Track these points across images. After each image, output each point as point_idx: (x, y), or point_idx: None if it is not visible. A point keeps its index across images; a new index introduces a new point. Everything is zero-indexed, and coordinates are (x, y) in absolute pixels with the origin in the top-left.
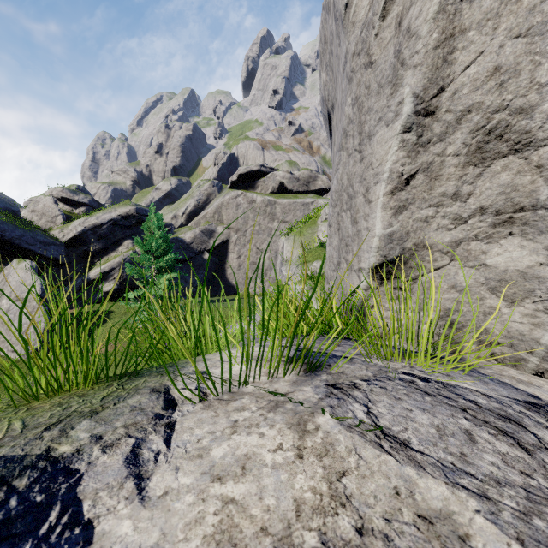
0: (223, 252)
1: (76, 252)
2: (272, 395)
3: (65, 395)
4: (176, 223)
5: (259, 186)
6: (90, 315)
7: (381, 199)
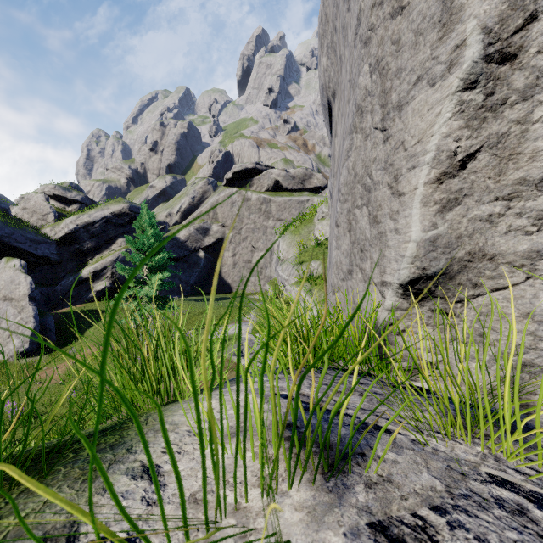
0: (218, 250)
1: (68, 250)
2: None
3: None
4: (171, 220)
5: (255, 184)
6: None
7: (421, 189)
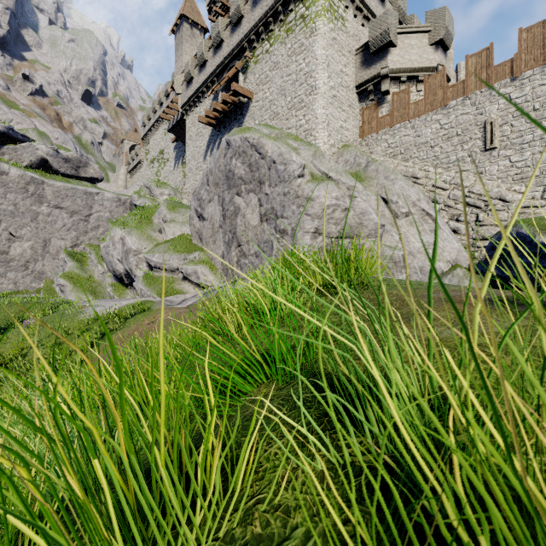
0: None
1: None
2: None
3: None
4: None
5: (6, 153)
6: None
7: (308, 237)
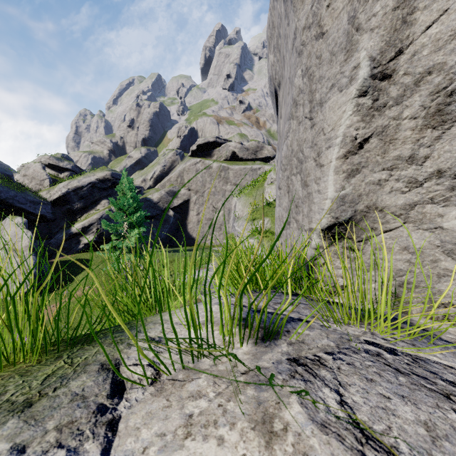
0: (185, 209)
1: (61, 210)
2: (231, 373)
3: (7, 371)
4: (145, 185)
5: (215, 154)
6: (36, 284)
7: (334, 162)
